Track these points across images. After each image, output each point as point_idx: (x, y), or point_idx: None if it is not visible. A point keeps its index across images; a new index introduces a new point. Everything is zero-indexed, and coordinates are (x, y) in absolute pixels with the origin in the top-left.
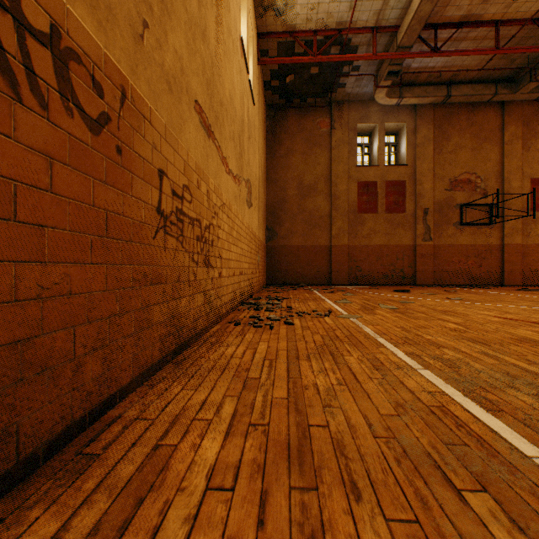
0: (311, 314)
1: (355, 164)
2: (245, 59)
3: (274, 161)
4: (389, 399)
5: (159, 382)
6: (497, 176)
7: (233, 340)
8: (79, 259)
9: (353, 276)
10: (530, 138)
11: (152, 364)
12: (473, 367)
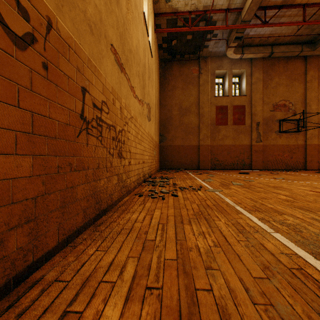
0: (188, 189)
1: (214, 95)
2: (146, 27)
3: (165, 93)
4: (256, 261)
5: (80, 244)
6: (302, 102)
7: (137, 208)
8: (2, 151)
9: (213, 164)
10: None
11: (76, 229)
12: (311, 231)
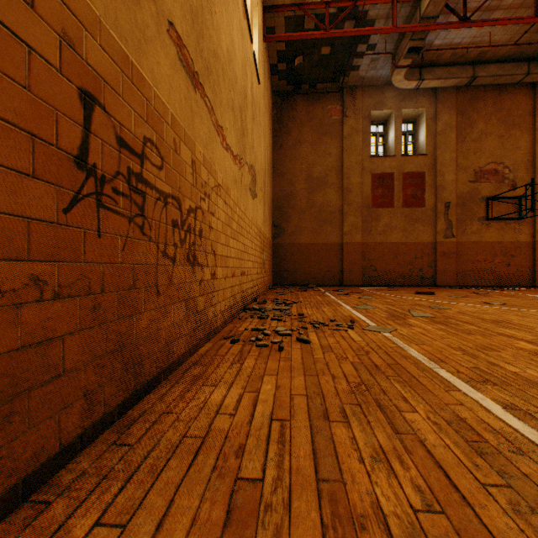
0: (329, 325)
1: (369, 155)
2: (248, 23)
3: (281, 152)
4: None
5: (62, 493)
6: (527, 166)
7: (225, 372)
8: None
9: (367, 276)
10: None
11: (61, 446)
12: None
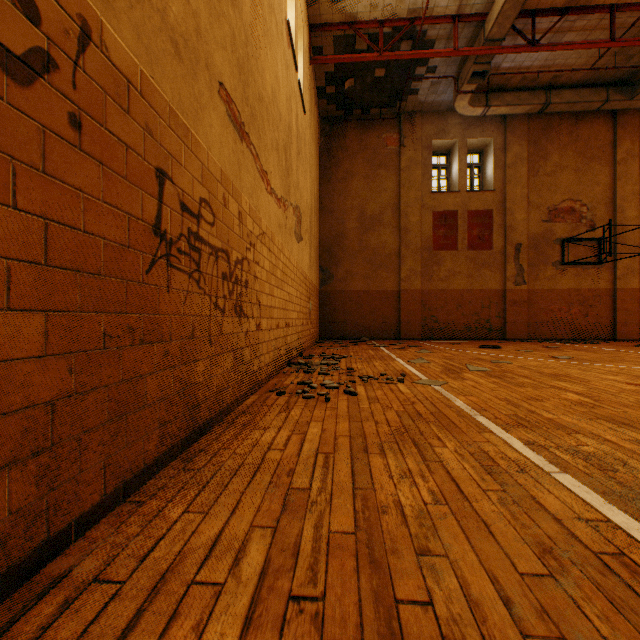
0: (379, 379)
1: (430, 190)
2: (293, 51)
3: (330, 186)
4: (525, 537)
5: (152, 497)
6: (607, 204)
7: (274, 419)
8: None
9: (427, 328)
10: None
11: (145, 465)
12: (637, 470)
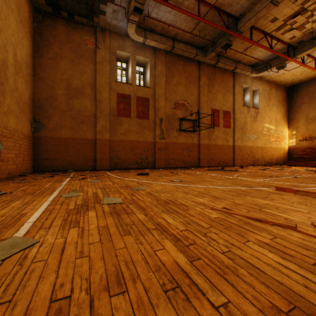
0: None
1: (115, 80)
2: None
3: (43, 60)
4: None
5: None
6: (197, 104)
7: None
8: None
9: (114, 163)
10: (211, 86)
11: None
12: None
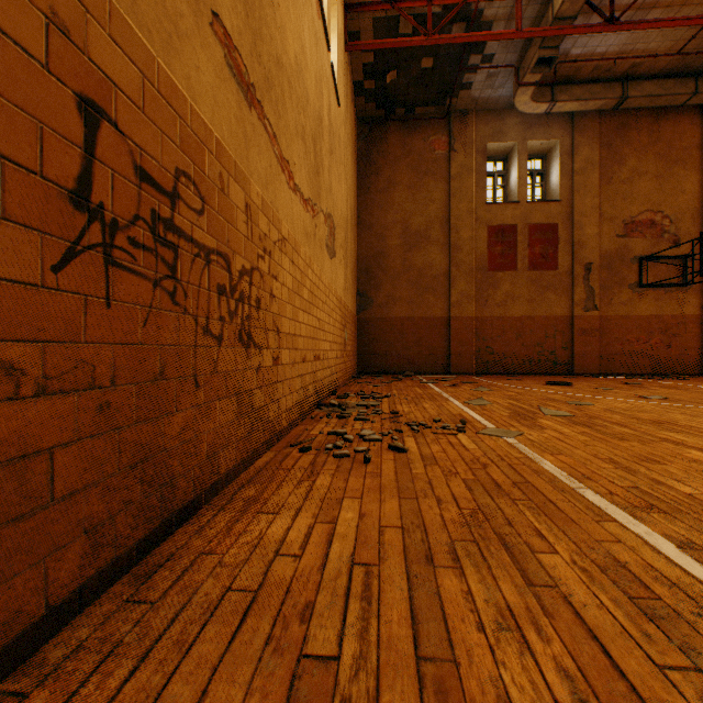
0: (432, 427)
1: (485, 201)
2: (324, 24)
3: (369, 198)
4: None
5: (45, 680)
6: (694, 215)
7: (291, 494)
8: None
9: (481, 361)
10: None
11: (49, 606)
12: None
